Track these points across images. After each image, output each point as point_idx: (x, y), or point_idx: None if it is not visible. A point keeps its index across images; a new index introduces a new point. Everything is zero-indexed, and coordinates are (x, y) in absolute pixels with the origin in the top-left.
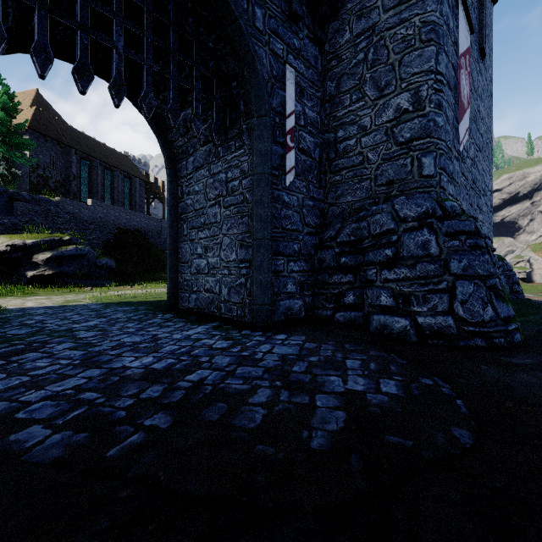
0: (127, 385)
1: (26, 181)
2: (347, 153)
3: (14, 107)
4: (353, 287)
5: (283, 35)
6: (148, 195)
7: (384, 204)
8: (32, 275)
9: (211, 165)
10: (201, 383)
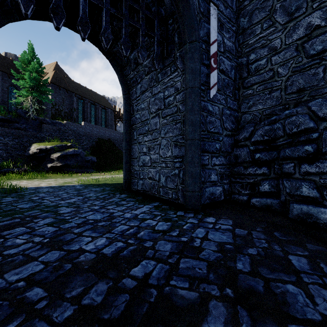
0: (74, 279)
1: (49, 113)
2: (258, 71)
3: (42, 70)
4: (268, 178)
5: None
6: (115, 118)
7: (297, 107)
8: (50, 166)
9: (152, 88)
10: (146, 282)
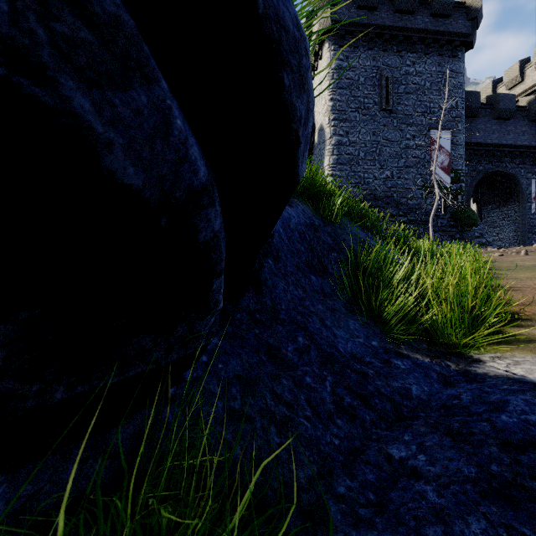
0: None
1: None
2: None
3: None
4: None
5: (530, 171)
6: None
7: None
8: None
9: (500, 209)
10: None
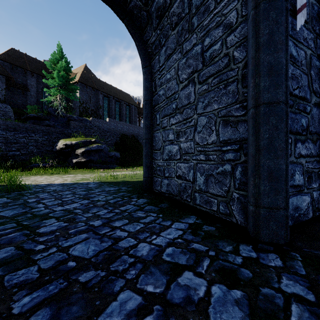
0: None
1: (77, 111)
2: None
3: (70, 69)
4: None
5: None
6: (139, 115)
7: None
8: (75, 161)
9: (183, 44)
10: None
